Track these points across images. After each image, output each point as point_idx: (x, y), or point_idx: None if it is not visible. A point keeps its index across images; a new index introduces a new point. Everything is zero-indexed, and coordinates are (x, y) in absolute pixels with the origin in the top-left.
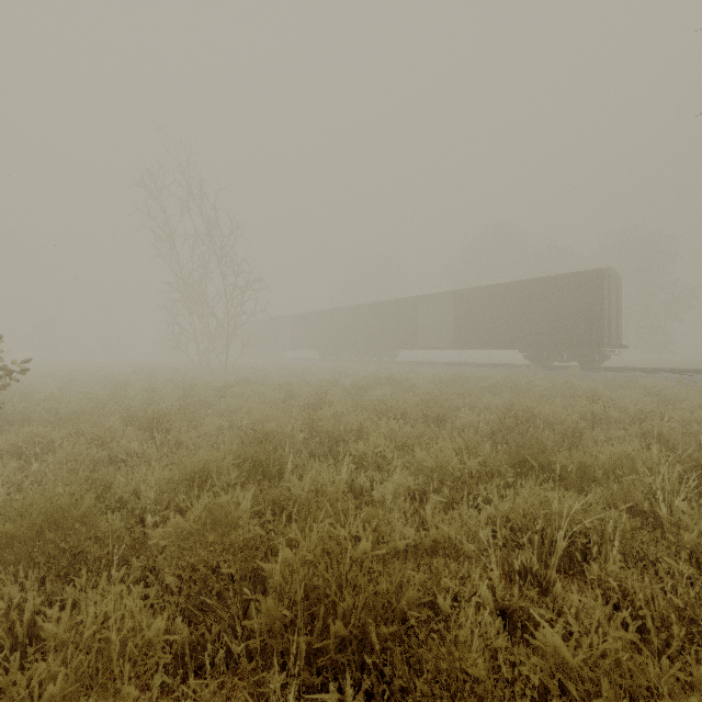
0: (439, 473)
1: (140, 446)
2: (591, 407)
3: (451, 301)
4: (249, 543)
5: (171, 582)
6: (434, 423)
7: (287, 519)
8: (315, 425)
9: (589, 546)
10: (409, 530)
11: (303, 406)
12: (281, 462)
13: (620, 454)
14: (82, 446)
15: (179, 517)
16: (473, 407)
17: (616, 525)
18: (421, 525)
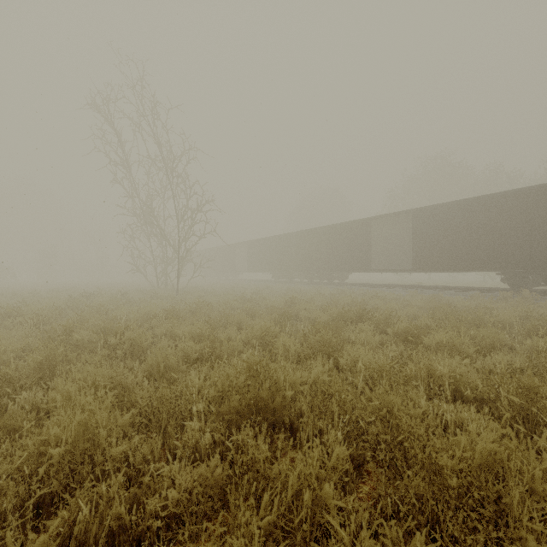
0: None
1: None
2: None
3: (404, 222)
4: None
5: None
6: None
7: None
8: None
9: None
10: None
11: (219, 390)
12: None
13: None
14: None
15: None
16: None
17: None
18: None
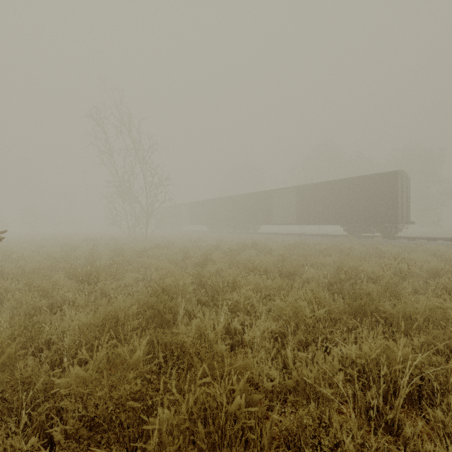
0: (294, 318)
1: (74, 295)
2: (399, 265)
3: (294, 193)
4: (136, 395)
5: (60, 439)
6: (287, 277)
7: (177, 358)
8: (202, 279)
9: (425, 388)
10: (275, 372)
11: (195, 264)
12: (174, 309)
13: (433, 304)
14: (28, 296)
15: (78, 368)
16: (313, 265)
17: (450, 372)
18: (283, 363)
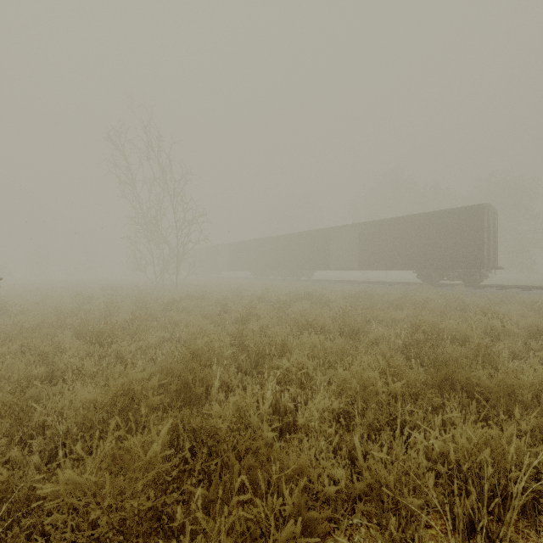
0: (362, 393)
1: (80, 361)
2: (490, 322)
3: (356, 231)
4: (148, 514)
5: None
6: (350, 336)
7: (209, 449)
8: (243, 340)
9: None
10: (339, 472)
11: (235, 319)
12: (207, 381)
13: (542, 375)
14: (21, 363)
15: (70, 472)
16: (381, 320)
17: None
18: (348, 455)
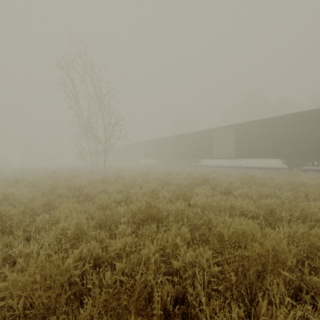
0: None
1: None
2: None
3: (231, 131)
4: None
5: None
6: None
7: None
8: None
9: None
10: None
11: (132, 213)
12: None
13: None
14: None
15: None
16: (316, 220)
17: None
18: None
